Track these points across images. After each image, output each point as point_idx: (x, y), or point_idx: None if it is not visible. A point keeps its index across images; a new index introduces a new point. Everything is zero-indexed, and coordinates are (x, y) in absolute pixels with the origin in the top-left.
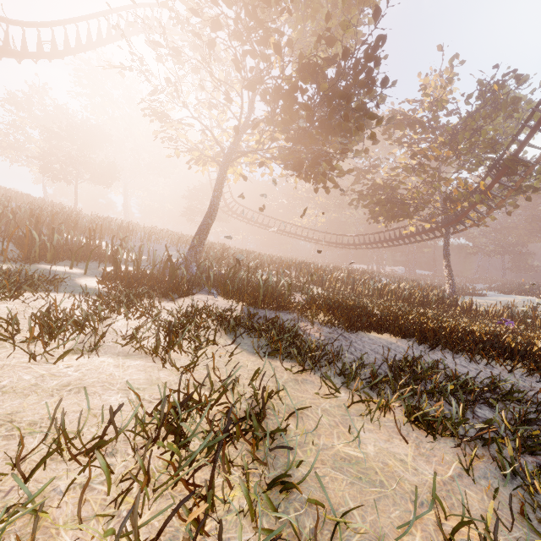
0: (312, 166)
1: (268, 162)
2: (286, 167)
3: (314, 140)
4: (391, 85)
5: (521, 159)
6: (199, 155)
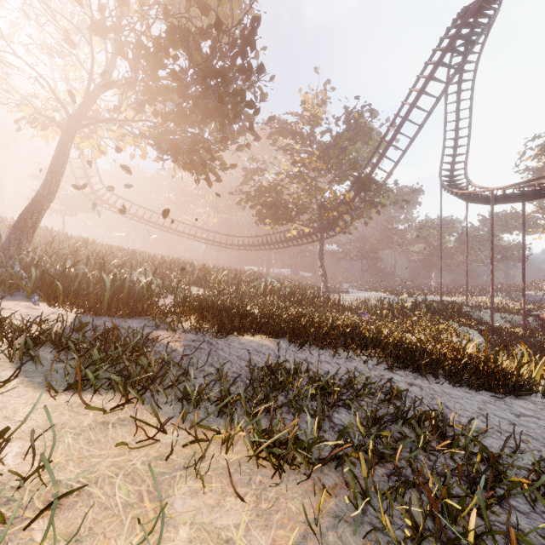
0: (190, 153)
1: (139, 142)
2: (162, 151)
3: (188, 120)
4: (270, 80)
5: (374, 178)
6: (34, 113)
